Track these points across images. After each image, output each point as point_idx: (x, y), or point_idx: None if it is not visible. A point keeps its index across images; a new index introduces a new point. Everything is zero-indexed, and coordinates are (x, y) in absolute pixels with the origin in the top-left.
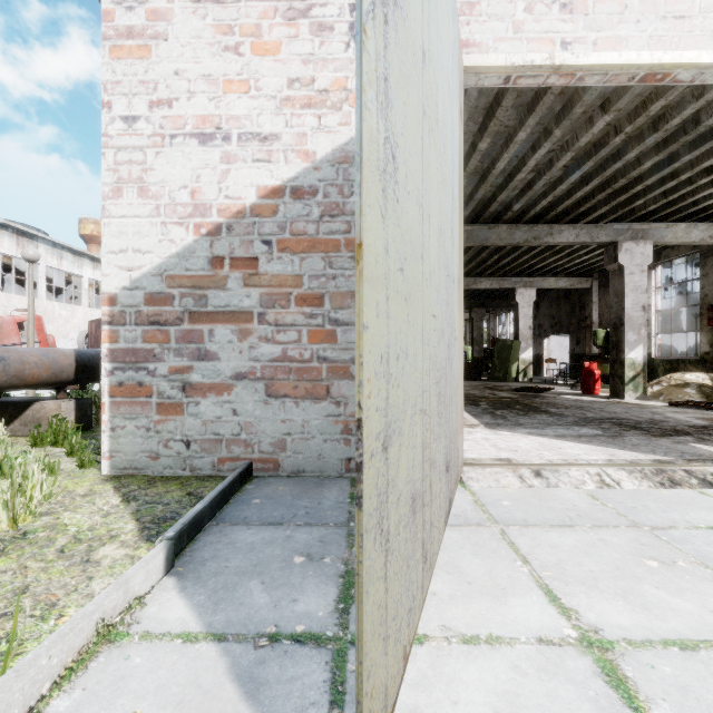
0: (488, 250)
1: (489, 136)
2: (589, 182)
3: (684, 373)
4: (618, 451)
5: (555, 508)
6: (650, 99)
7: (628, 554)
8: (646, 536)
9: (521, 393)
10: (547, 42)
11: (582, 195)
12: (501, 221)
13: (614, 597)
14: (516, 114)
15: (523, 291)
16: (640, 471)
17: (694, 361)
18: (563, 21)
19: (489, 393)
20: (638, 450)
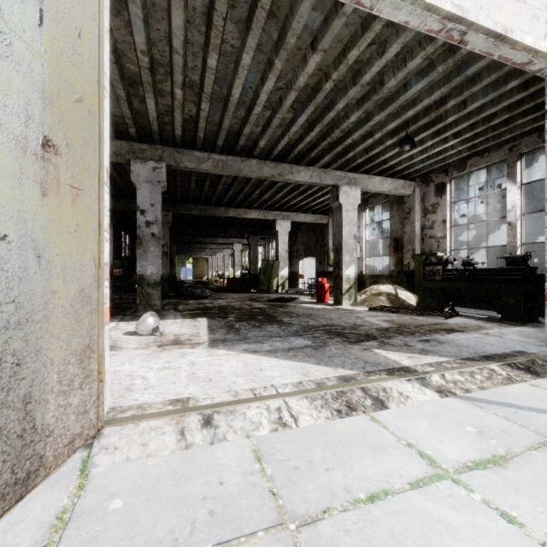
0: (250, 184)
1: (215, 51)
2: (314, 128)
3: (380, 285)
4: (314, 368)
5: (187, 500)
6: (348, 47)
7: None
8: None
9: (273, 303)
10: None
11: (311, 142)
12: (253, 156)
13: None
14: (238, 31)
15: (281, 222)
16: (322, 397)
17: (386, 276)
18: None
19: (247, 305)
20: (332, 364)
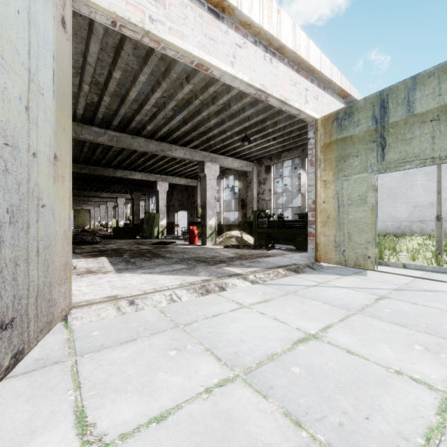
0: (136, 153)
1: (120, 69)
2: (187, 123)
3: (232, 231)
4: (188, 277)
5: (132, 327)
6: (209, 84)
7: (162, 350)
8: (179, 332)
9: (156, 246)
10: (140, 11)
11: (185, 131)
12: (141, 135)
13: (133, 394)
14: (137, 61)
15: (161, 183)
16: (193, 288)
17: (237, 225)
18: (150, 3)
19: (135, 247)
20: (199, 275)
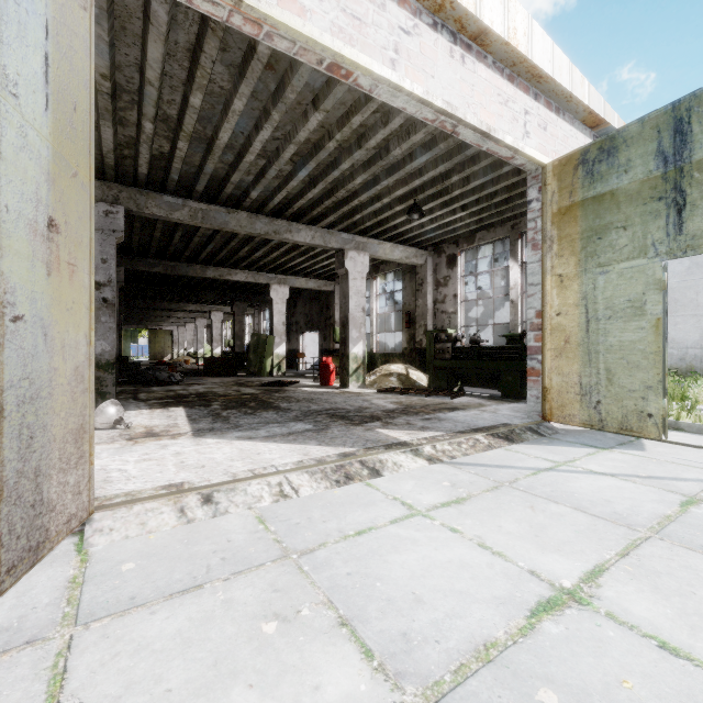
0: (237, 239)
1: (200, 90)
2: (316, 184)
3: (391, 365)
4: (315, 448)
5: (199, 555)
6: (351, 111)
7: (249, 619)
8: (288, 572)
9: (267, 388)
10: None
11: (314, 198)
12: (242, 207)
13: None
14: (229, 74)
15: (277, 287)
16: (322, 471)
17: (399, 355)
18: None
19: (234, 390)
20: (333, 444)
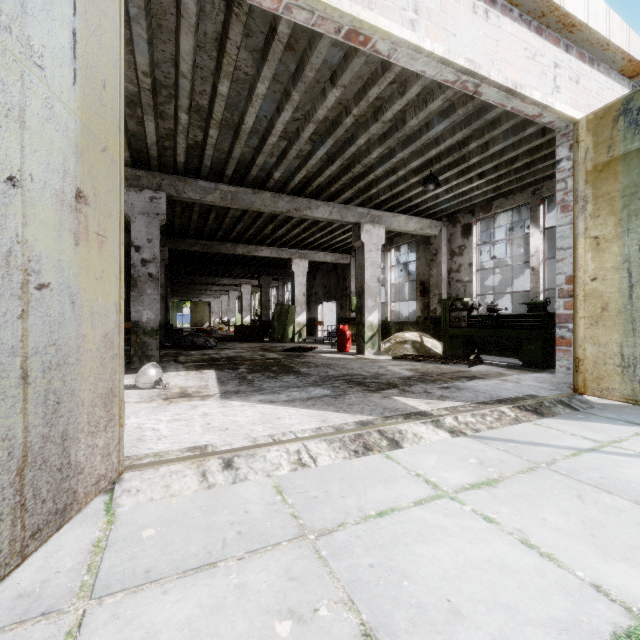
0: (262, 218)
1: (227, 78)
2: (334, 161)
3: (405, 333)
4: (332, 415)
5: (216, 526)
6: (368, 84)
7: (261, 613)
8: (305, 555)
9: (289, 354)
10: None
11: (331, 175)
12: (267, 188)
13: None
14: (252, 60)
15: (298, 261)
16: (340, 440)
17: (412, 323)
18: None
19: (259, 355)
20: (351, 411)
